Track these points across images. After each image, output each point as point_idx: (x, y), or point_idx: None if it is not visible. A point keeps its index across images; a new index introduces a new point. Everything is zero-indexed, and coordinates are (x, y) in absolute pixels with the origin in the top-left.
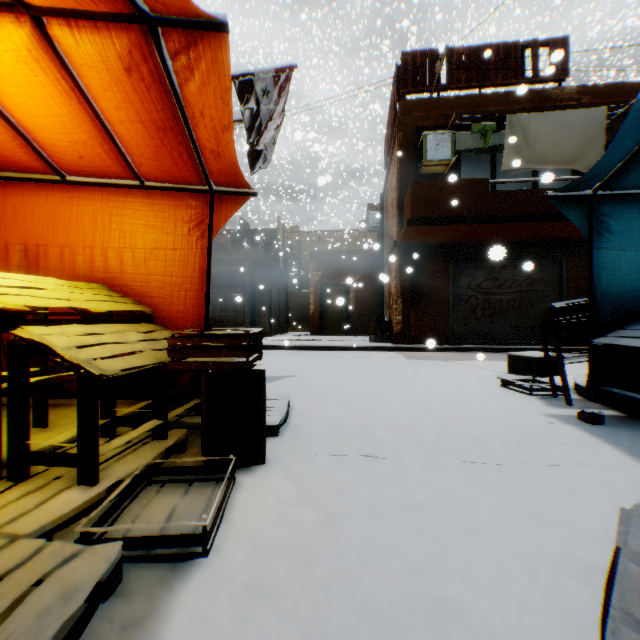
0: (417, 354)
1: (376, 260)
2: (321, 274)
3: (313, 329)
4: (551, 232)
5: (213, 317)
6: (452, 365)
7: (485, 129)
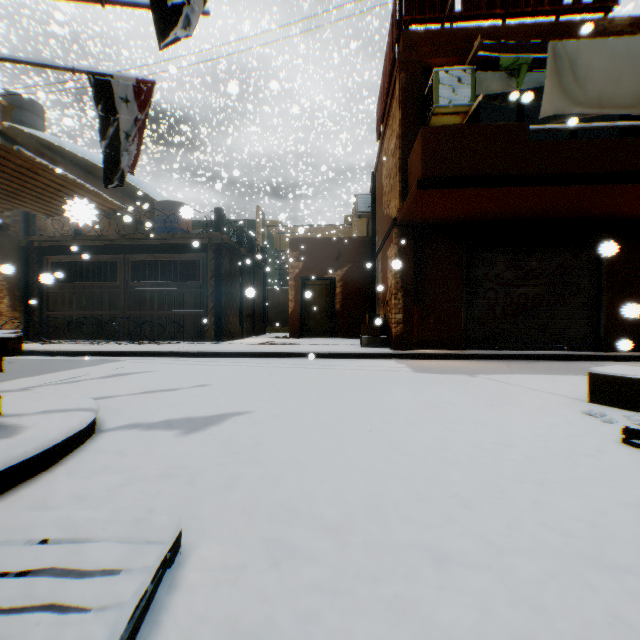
0: (425, 364)
1: (367, 249)
2: (302, 265)
3: (293, 330)
4: (600, 204)
5: (168, 316)
6: (487, 384)
7: (518, 63)
